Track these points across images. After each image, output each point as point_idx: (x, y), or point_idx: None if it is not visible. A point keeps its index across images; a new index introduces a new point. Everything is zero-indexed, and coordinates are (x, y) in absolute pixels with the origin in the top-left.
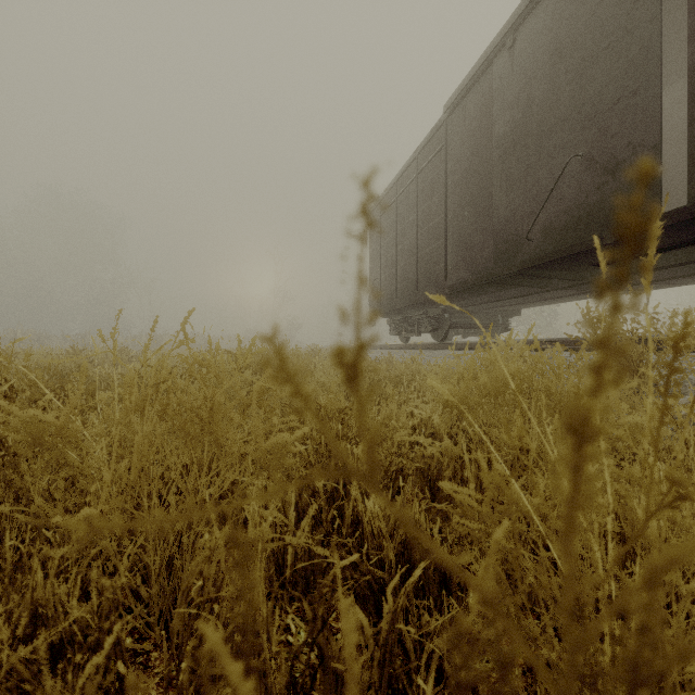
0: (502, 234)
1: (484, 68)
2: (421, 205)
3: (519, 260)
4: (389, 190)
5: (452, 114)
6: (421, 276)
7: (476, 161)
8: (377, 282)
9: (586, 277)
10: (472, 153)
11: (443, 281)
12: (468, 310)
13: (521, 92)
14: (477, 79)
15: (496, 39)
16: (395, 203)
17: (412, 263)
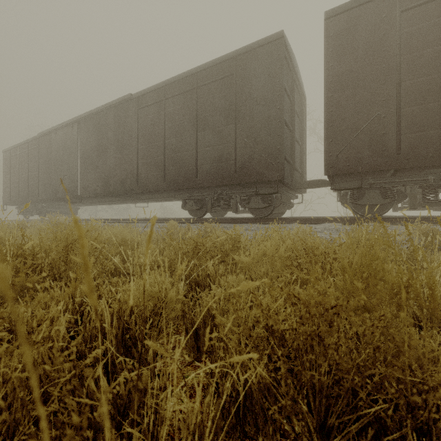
0: (54, 187)
1: (50, 133)
2: (30, 163)
3: (58, 196)
4: (15, 147)
5: (41, 137)
6: (30, 192)
7: (48, 160)
8: (8, 189)
9: (82, 202)
10: (47, 156)
11: (38, 197)
12: (55, 206)
13: (58, 149)
14: (48, 134)
15: (51, 129)
16: (18, 156)
17: (26, 185)
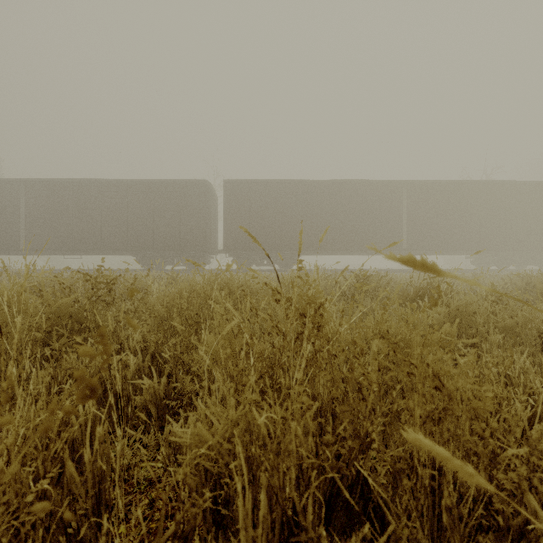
0: None
1: None
2: None
3: None
4: None
5: None
6: None
7: None
8: None
9: (7, 252)
10: None
11: None
12: None
13: None
14: None
15: None
16: None
17: None
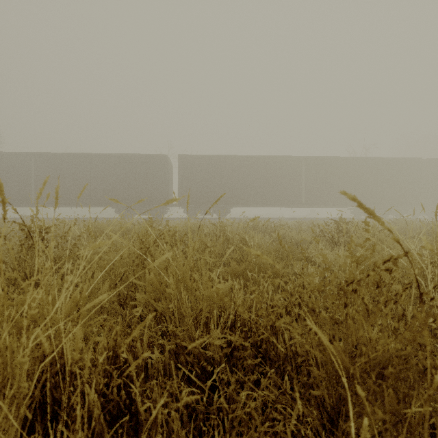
0: None
1: None
2: None
3: None
4: None
5: None
6: None
7: None
8: None
9: (19, 205)
10: None
11: None
12: None
13: (5, 168)
14: None
15: None
16: None
17: None
